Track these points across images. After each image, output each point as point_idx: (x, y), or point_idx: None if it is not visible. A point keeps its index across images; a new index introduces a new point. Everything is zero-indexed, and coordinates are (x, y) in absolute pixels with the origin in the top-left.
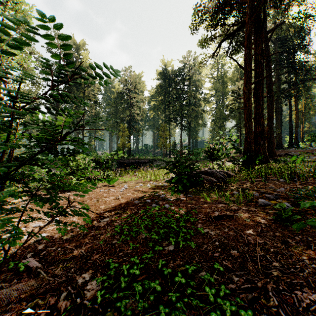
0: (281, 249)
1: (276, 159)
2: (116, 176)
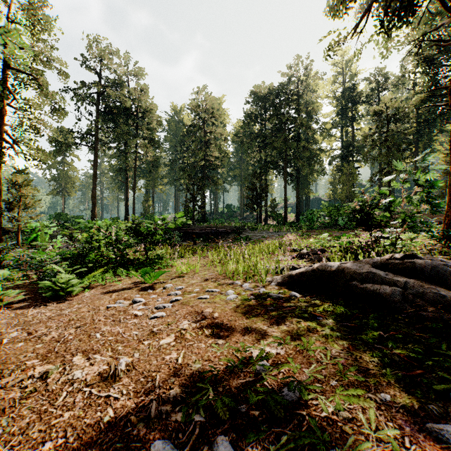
0: None
1: None
2: (174, 258)
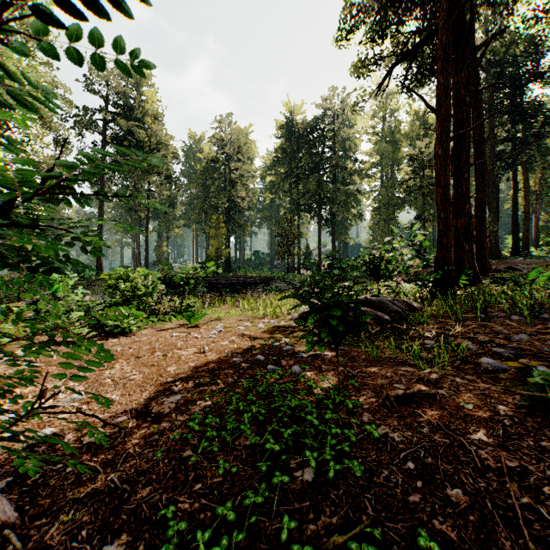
0: None
1: (498, 278)
2: (204, 308)
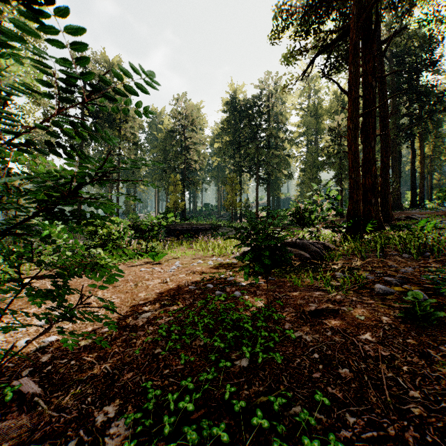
0: (419, 366)
1: (396, 225)
2: (165, 249)
